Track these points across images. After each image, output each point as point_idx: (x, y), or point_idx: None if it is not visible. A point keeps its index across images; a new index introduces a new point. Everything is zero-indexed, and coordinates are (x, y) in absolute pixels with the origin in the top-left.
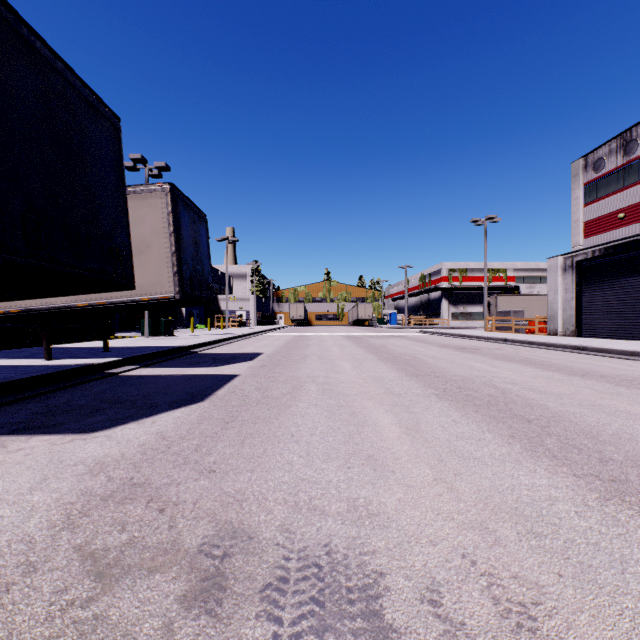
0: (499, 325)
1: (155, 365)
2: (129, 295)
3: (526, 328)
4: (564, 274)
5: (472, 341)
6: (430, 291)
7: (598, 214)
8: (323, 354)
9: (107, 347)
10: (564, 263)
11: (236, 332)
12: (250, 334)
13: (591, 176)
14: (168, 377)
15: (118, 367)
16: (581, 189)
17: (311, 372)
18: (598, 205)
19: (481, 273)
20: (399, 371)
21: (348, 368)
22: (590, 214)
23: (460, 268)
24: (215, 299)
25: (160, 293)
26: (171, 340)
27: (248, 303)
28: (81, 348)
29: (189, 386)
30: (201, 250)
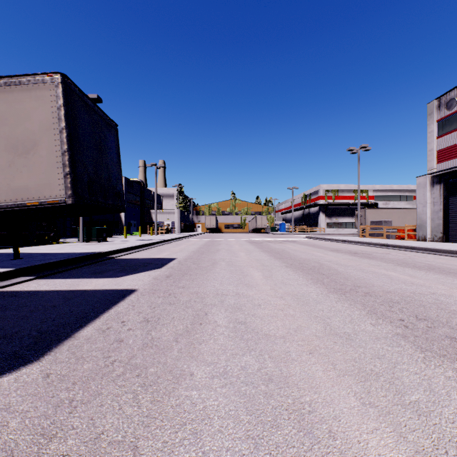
0: (371, 232)
1: (56, 275)
2: (14, 199)
3: (396, 235)
4: (432, 190)
5: (356, 246)
6: (310, 206)
7: (450, 143)
8: (231, 260)
9: (17, 254)
10: (432, 180)
11: (161, 238)
12: (172, 239)
13: (444, 113)
14: (48, 295)
15: (7, 279)
16: (435, 124)
17: (219, 286)
18: (450, 136)
19: (349, 193)
20: (317, 284)
21: (259, 279)
22: (443, 144)
23: (333, 189)
24: (148, 212)
25: (49, 197)
26: (98, 245)
27: (173, 215)
28: (0, 254)
29: (56, 315)
30: (108, 156)
